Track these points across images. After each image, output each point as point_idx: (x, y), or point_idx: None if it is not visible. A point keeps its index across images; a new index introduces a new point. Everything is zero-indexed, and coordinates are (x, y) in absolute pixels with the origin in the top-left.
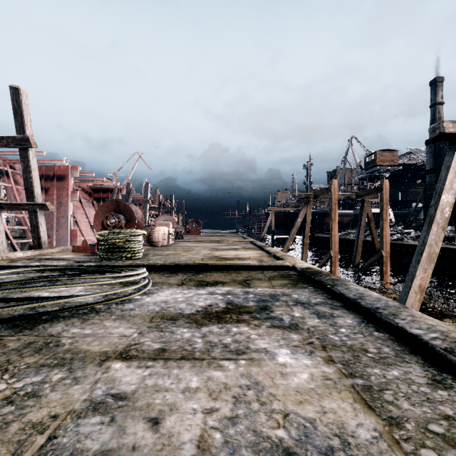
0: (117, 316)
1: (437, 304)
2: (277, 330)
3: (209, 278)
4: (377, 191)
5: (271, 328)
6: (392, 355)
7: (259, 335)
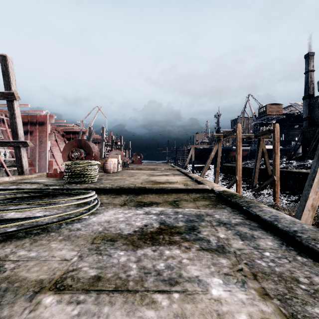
0: (64, 237)
1: (318, 216)
2: (206, 253)
3: (146, 199)
4: (271, 132)
5: (200, 250)
6: None
7: (190, 260)
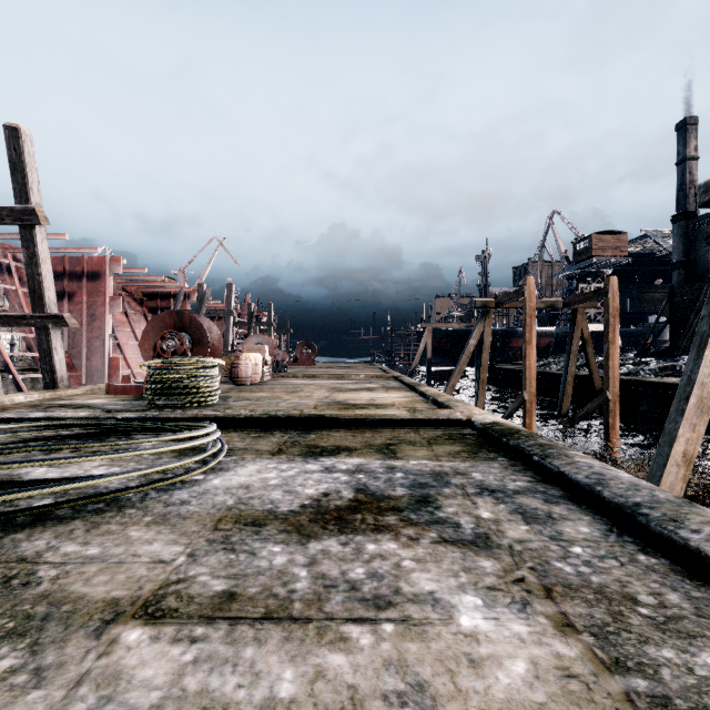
0: (154, 517)
1: (702, 480)
2: (452, 549)
3: (325, 440)
4: (600, 295)
5: (439, 544)
6: (690, 611)
7: (418, 562)
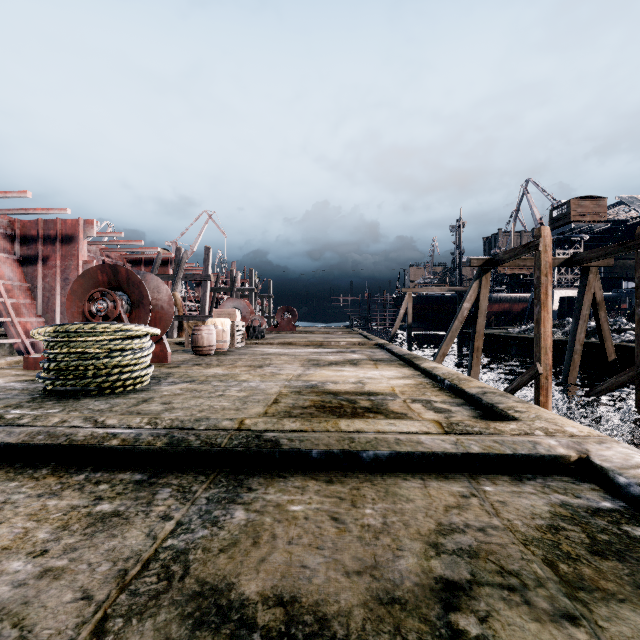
0: None
1: None
2: None
3: (262, 549)
4: (630, 248)
5: None
6: None
7: None
